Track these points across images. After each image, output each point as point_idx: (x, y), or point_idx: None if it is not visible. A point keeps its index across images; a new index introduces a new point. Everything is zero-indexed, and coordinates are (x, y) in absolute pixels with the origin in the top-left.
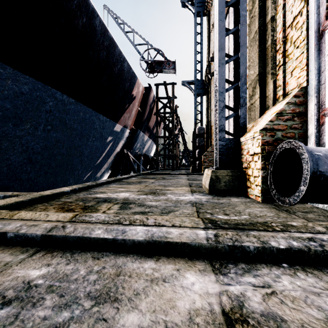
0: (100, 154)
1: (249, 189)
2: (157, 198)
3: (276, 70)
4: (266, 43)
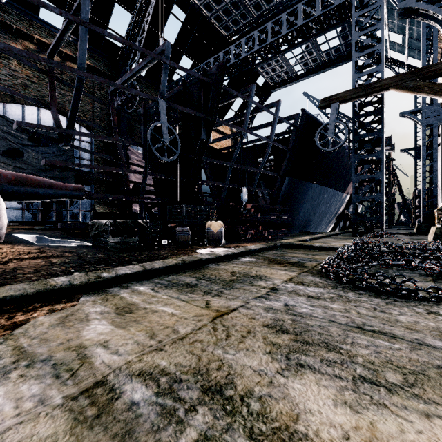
0: (332, 215)
1: None
2: None
3: None
4: None
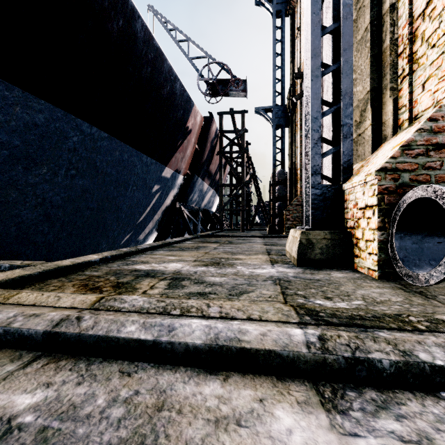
0: (143, 209)
1: (358, 259)
2: (221, 271)
3: (398, 83)
4: (381, 45)
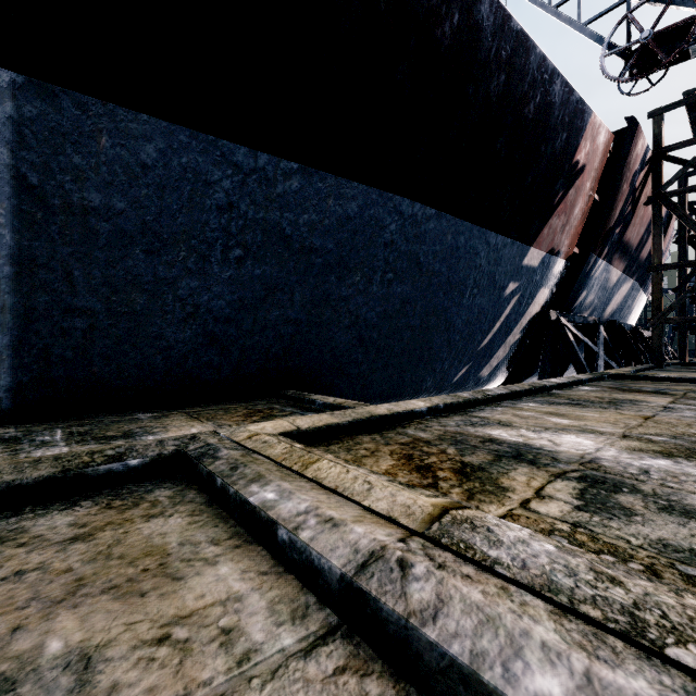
0: (489, 325)
1: None
2: None
3: None
4: None
